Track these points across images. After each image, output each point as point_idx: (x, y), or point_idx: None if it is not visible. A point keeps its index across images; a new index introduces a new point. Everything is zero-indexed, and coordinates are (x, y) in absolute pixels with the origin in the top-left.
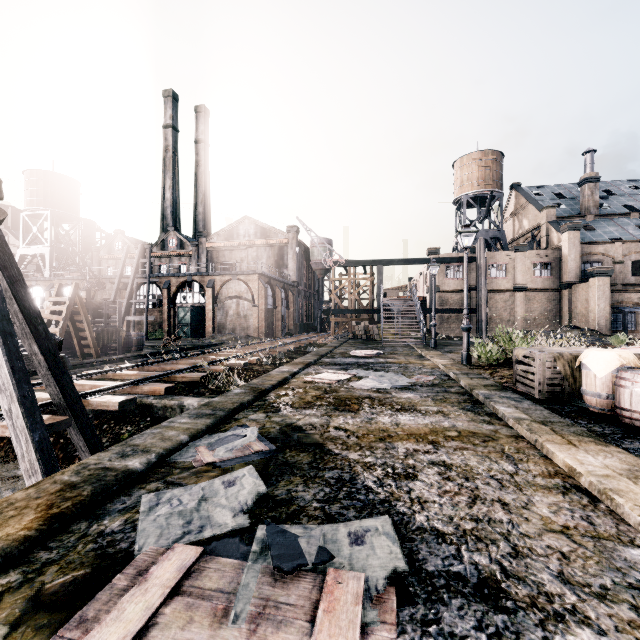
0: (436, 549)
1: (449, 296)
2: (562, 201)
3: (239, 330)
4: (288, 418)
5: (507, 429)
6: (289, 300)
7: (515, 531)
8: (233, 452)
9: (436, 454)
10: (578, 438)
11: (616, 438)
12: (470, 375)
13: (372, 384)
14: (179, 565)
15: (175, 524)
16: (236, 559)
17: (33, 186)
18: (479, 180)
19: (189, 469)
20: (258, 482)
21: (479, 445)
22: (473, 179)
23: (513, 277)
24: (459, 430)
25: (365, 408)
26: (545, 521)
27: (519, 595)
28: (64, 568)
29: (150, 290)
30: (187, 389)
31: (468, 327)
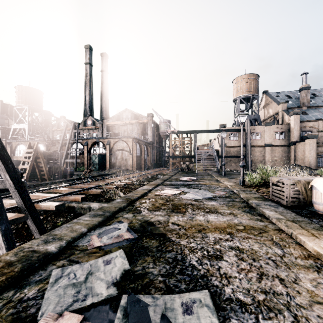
0: (241, 317)
1: (231, 149)
2: (290, 99)
3: (123, 166)
4: (145, 217)
5: (272, 225)
6: (148, 151)
7: (293, 302)
8: (112, 239)
9: (232, 241)
10: (317, 232)
11: None
12: (246, 191)
13: (192, 196)
14: None
15: (69, 293)
16: None
17: (19, 94)
18: (246, 89)
19: (85, 251)
20: (124, 262)
21: (257, 235)
22: (243, 88)
23: (264, 139)
24: (244, 225)
25: (189, 211)
26: (311, 294)
27: None
28: None
29: (78, 146)
30: (93, 198)
31: (243, 165)
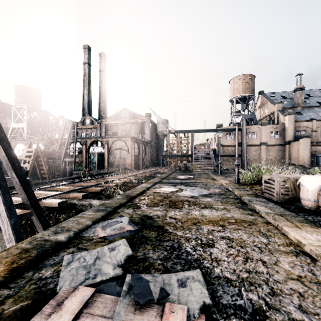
0: (227, 290)
1: (227, 148)
2: (285, 100)
3: (121, 165)
4: (145, 212)
5: (261, 218)
6: (146, 150)
7: (271, 279)
8: (115, 231)
9: (224, 232)
10: (301, 224)
11: (320, 223)
12: (240, 189)
13: (189, 193)
14: (81, 299)
15: (81, 273)
16: (113, 295)
17: (18, 93)
18: (242, 89)
19: (91, 240)
20: (127, 248)
21: (247, 227)
22: (239, 89)
23: (260, 138)
24: (236, 219)
25: (185, 206)
26: (287, 273)
27: (277, 320)
28: (16, 300)
29: (76, 145)
30: (93, 196)
31: (238, 164)
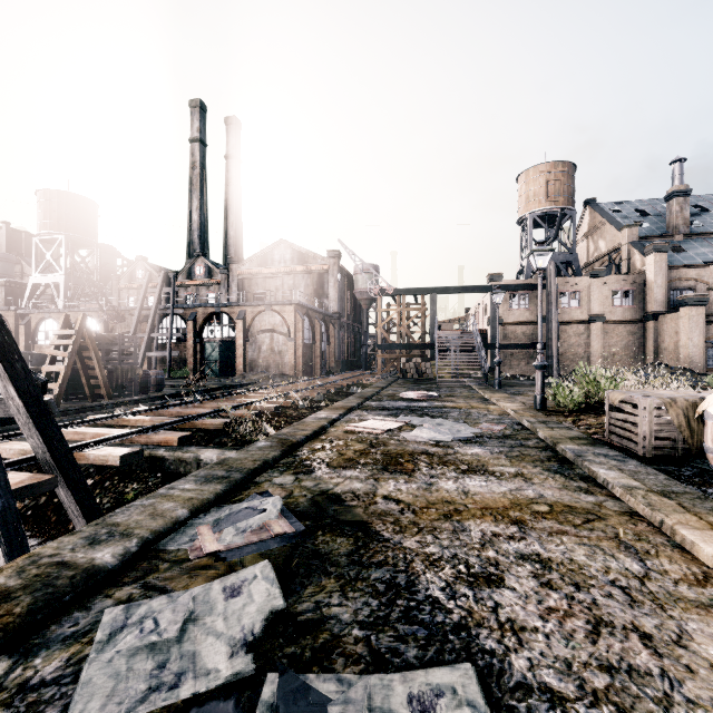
0: None
1: (513, 329)
2: (645, 219)
3: (273, 368)
4: (323, 482)
5: (614, 502)
6: (330, 334)
7: (678, 695)
8: (246, 535)
9: (525, 541)
10: None
11: None
12: (549, 424)
13: (429, 435)
14: None
15: (139, 670)
16: None
17: (46, 208)
18: (548, 196)
19: (182, 563)
20: (273, 591)
21: (582, 527)
22: (541, 195)
23: (588, 307)
24: (550, 502)
25: (422, 468)
26: None
27: None
28: None
29: (174, 323)
30: (206, 438)
31: (543, 365)
